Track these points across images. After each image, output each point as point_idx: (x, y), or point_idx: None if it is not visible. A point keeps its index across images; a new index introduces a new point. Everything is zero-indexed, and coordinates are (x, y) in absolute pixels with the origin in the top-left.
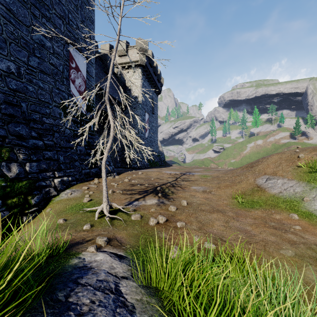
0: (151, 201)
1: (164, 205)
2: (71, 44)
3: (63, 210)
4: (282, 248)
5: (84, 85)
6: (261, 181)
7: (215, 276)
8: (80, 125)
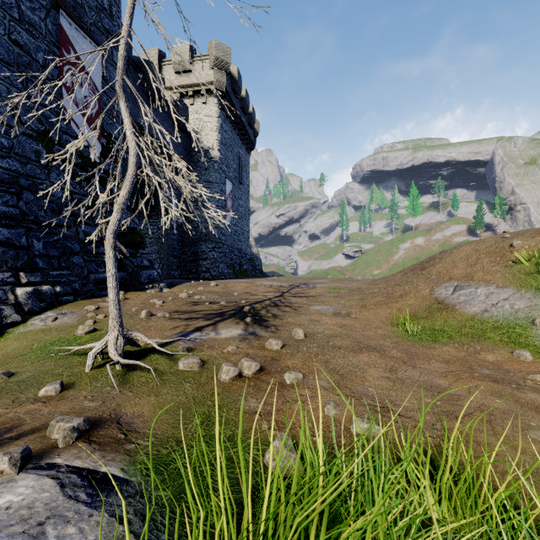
0: (229, 332)
1: (257, 338)
2: (65, 13)
3: (21, 352)
4: (530, 425)
5: (97, 103)
6: (444, 291)
7: (396, 520)
8: (88, 183)
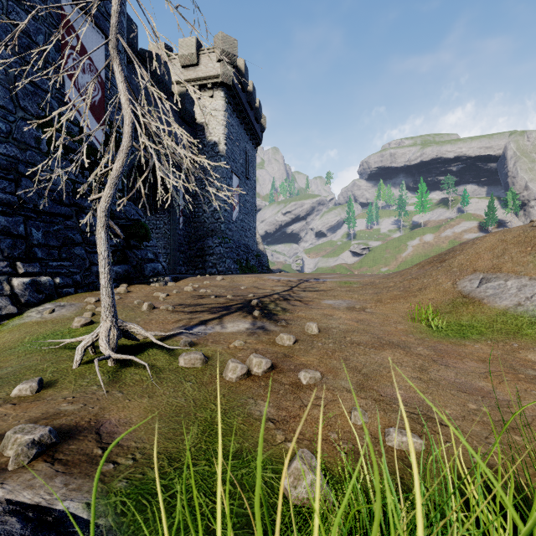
0: (236, 326)
1: (266, 333)
2: None
3: (11, 346)
4: None
5: (101, 91)
6: (468, 284)
7: None
8: (91, 172)
